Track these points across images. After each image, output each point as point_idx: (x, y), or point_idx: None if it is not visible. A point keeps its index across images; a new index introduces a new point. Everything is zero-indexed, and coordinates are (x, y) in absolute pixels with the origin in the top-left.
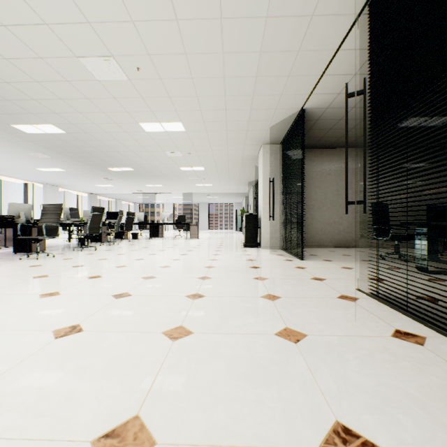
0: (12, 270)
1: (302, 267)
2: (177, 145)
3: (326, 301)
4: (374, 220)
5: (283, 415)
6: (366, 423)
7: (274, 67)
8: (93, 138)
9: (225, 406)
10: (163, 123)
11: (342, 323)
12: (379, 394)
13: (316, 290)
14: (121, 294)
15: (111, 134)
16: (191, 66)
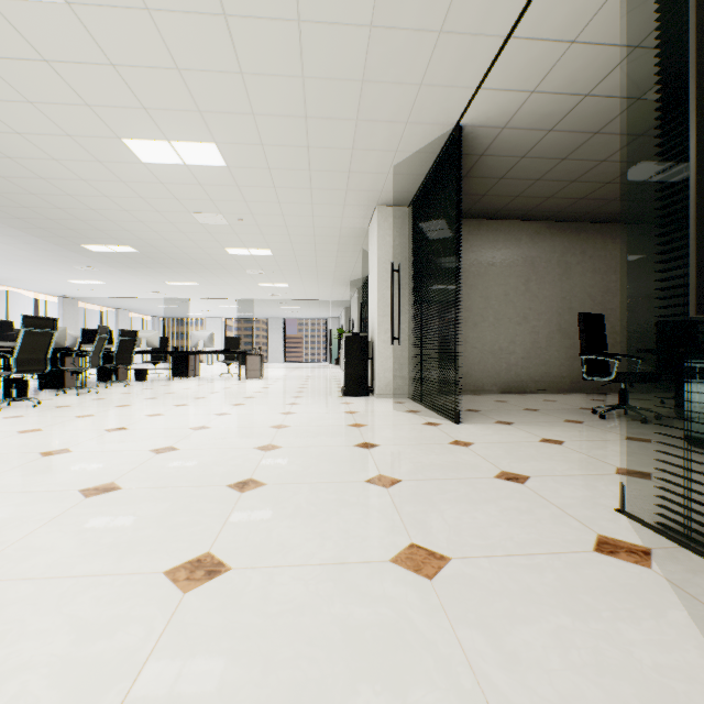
0: None
1: (464, 441)
2: (213, 199)
3: (577, 570)
4: (584, 345)
5: None
6: None
7: None
8: (30, 173)
9: None
10: (177, 144)
11: None
12: None
13: (527, 522)
14: None
15: (66, 164)
16: None
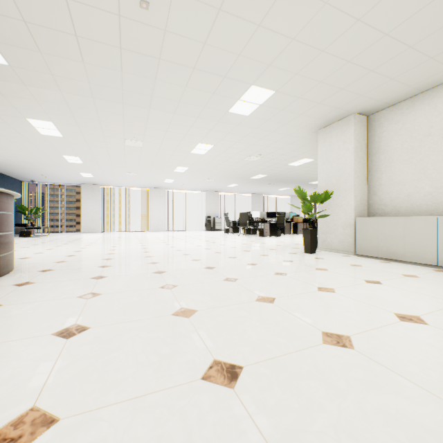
0: None
1: None
2: None
3: None
4: None
5: None
6: None
7: None
8: None
9: None
10: None
11: None
12: None
13: None
14: None
15: None
16: None
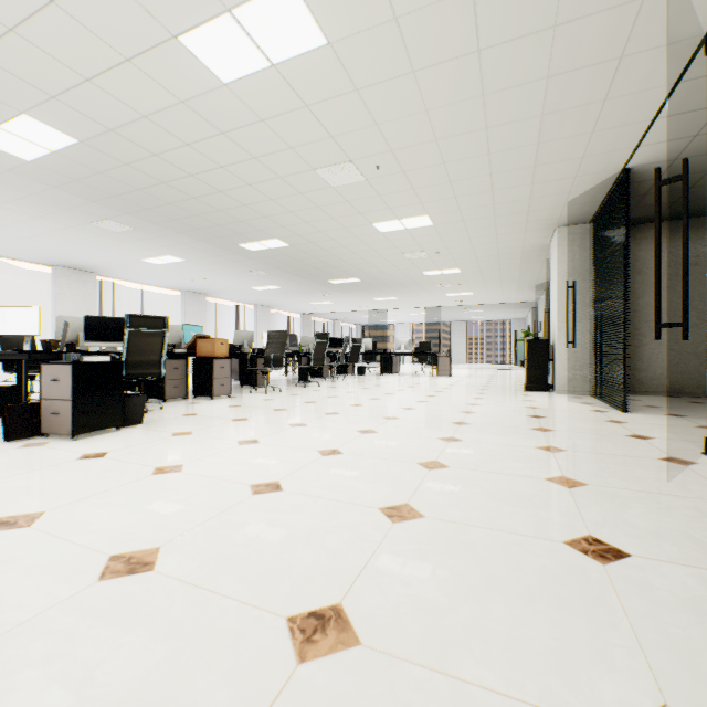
0: (250, 402)
1: (619, 421)
2: (420, 244)
3: (636, 460)
4: None
5: (535, 523)
6: (621, 541)
7: (566, 127)
8: (317, 248)
9: (480, 511)
10: (403, 220)
11: (647, 481)
12: (652, 531)
13: (626, 449)
14: (366, 430)
15: (338, 241)
16: (443, 151)
